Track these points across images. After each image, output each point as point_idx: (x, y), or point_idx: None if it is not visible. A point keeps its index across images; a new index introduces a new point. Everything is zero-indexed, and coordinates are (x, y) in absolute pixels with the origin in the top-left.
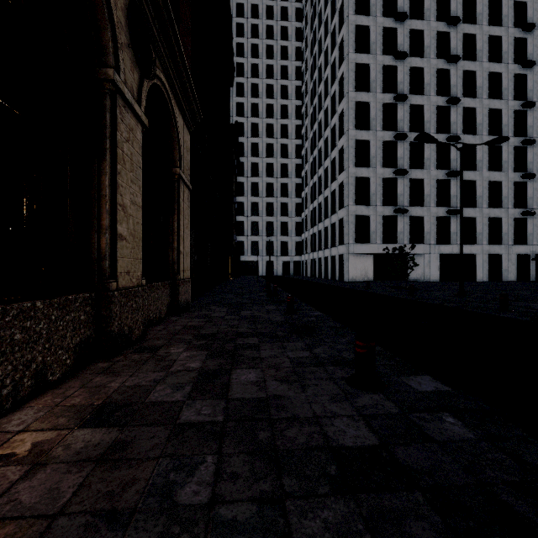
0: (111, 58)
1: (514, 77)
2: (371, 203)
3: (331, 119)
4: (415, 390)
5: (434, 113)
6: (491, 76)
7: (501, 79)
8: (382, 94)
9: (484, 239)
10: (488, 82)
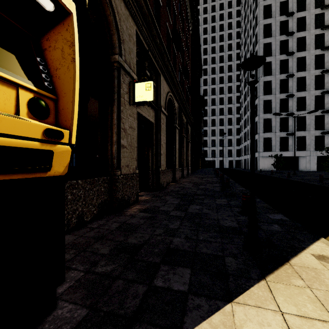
0: (183, 132)
1: None
2: (272, 131)
3: None
4: None
5: (312, 80)
6: None
7: None
8: (279, 75)
9: None
10: None
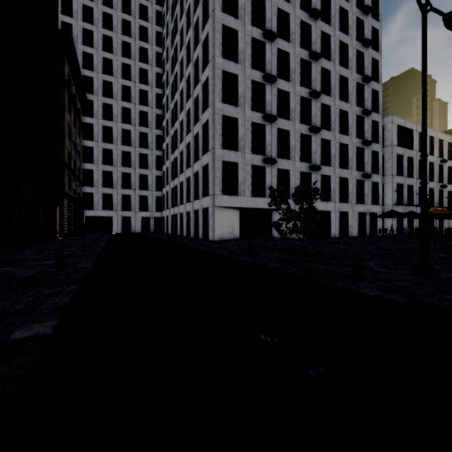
0: None
1: (356, 53)
2: (239, 148)
3: (194, 52)
4: None
5: (298, 65)
6: (340, 45)
7: (348, 50)
8: (250, 26)
9: (336, 197)
10: (339, 51)
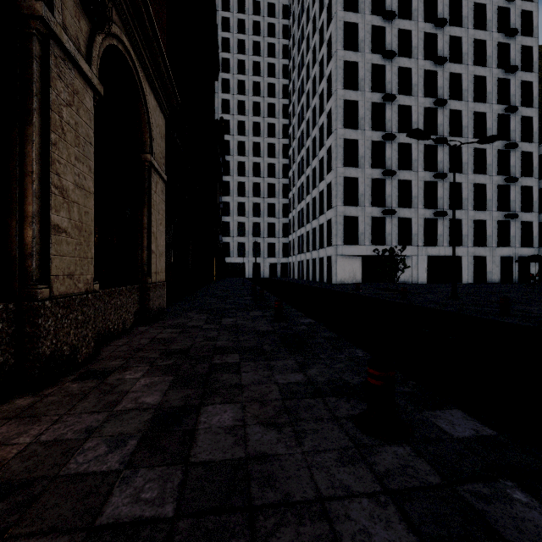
0: None
1: (498, 82)
2: (359, 203)
3: (319, 118)
4: (450, 436)
5: (421, 115)
6: (476, 79)
7: (486, 83)
8: (370, 93)
9: (470, 242)
10: (474, 86)
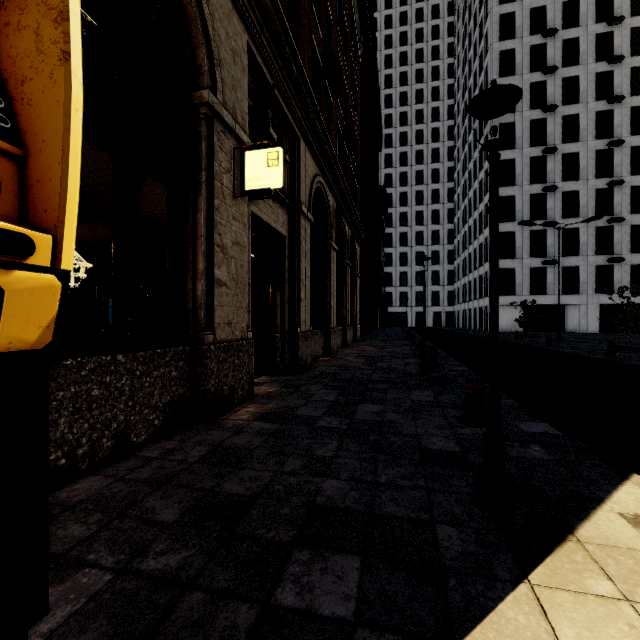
0: (346, 256)
1: None
2: (516, 256)
3: (479, 173)
4: None
5: (592, 159)
6: None
7: None
8: (528, 149)
9: None
10: None
